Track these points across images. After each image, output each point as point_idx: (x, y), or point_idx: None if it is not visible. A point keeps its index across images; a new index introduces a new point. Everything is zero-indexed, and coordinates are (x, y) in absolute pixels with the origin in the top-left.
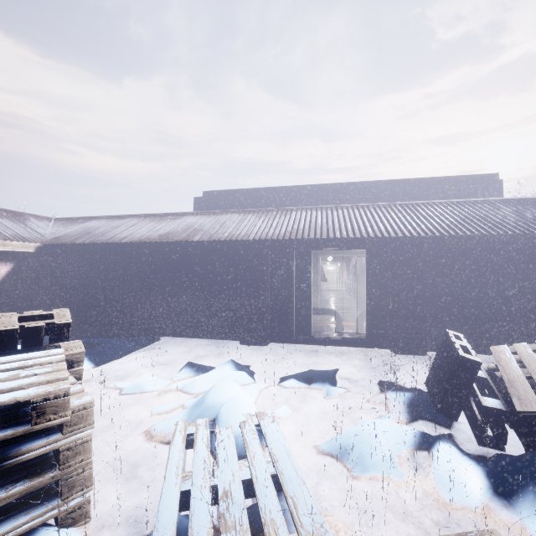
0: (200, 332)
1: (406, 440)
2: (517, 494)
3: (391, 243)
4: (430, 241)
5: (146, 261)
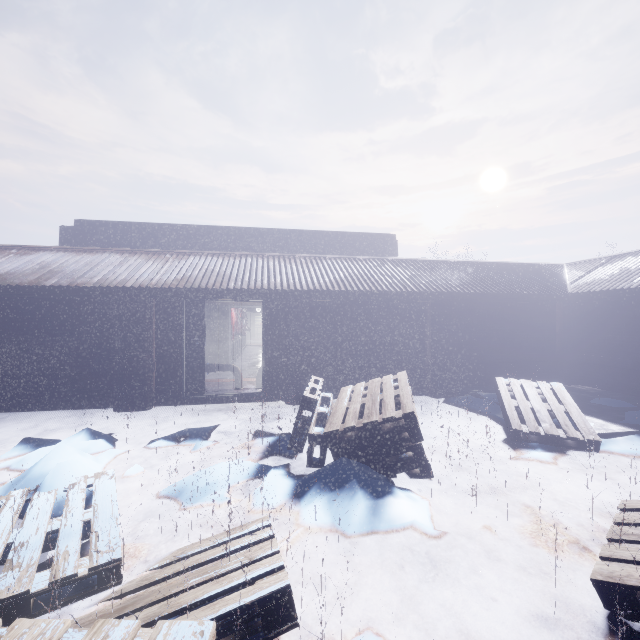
0: (58, 403)
1: (245, 472)
2: (306, 493)
3: (284, 296)
4: (319, 295)
5: None
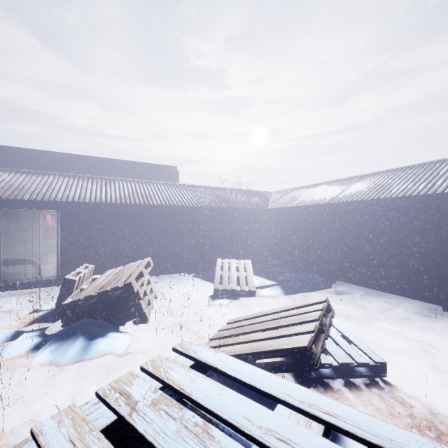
0: None
1: (0, 337)
2: (44, 344)
3: (74, 206)
4: (104, 206)
5: None
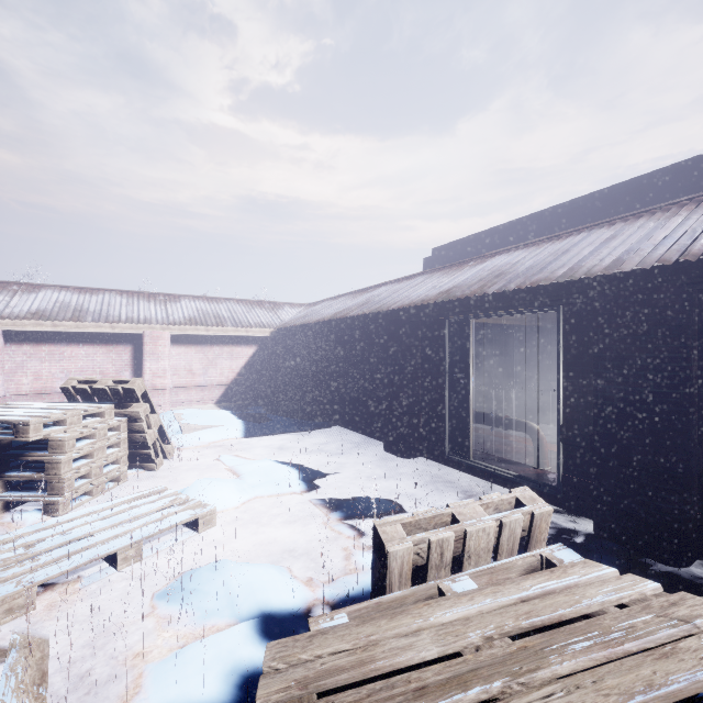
0: (362, 427)
1: (241, 607)
2: None
3: (588, 292)
4: (692, 275)
5: (328, 342)
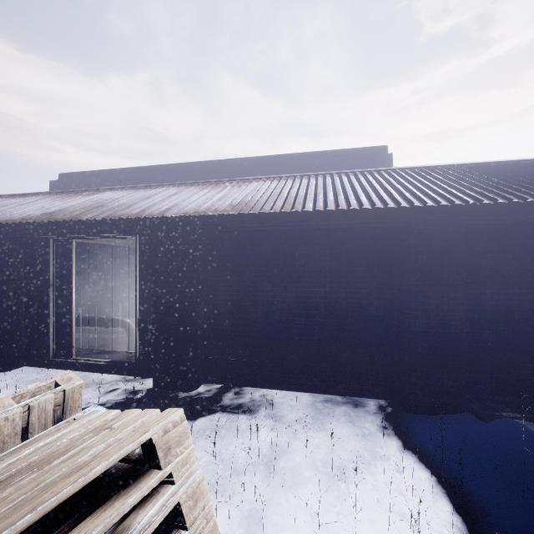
0: None
1: None
2: None
3: (150, 227)
4: (198, 224)
5: None
